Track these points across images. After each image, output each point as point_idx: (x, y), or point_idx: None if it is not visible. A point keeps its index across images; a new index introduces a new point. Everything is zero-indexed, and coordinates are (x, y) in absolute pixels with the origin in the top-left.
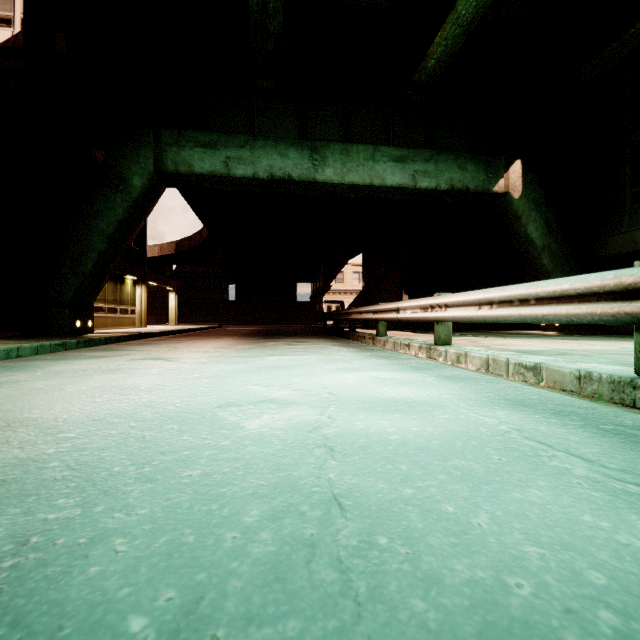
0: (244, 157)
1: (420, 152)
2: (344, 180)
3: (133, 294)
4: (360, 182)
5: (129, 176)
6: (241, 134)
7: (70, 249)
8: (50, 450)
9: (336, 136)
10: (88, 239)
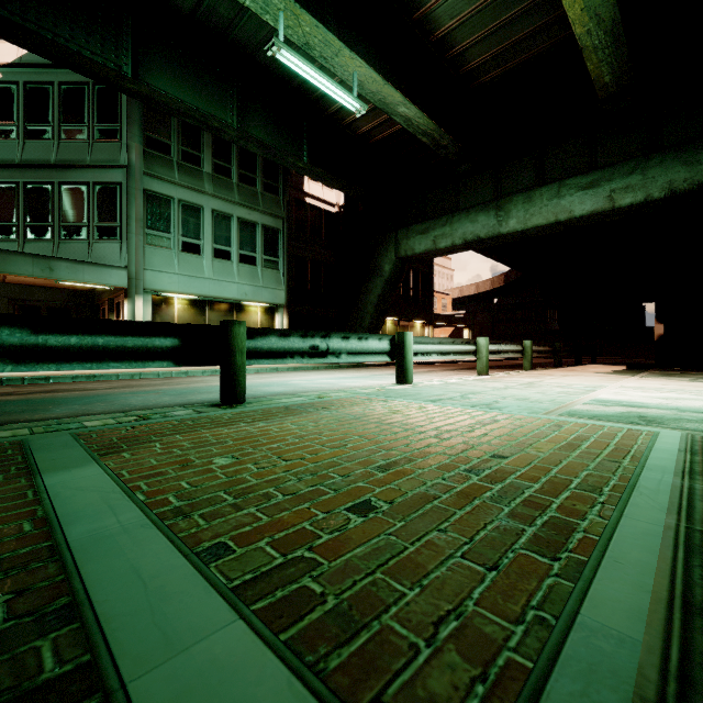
0: (445, 233)
1: (619, 167)
2: (527, 226)
3: (422, 334)
4: (544, 223)
5: (383, 266)
6: (443, 216)
7: (359, 314)
8: (262, 381)
9: (529, 183)
10: (366, 307)
